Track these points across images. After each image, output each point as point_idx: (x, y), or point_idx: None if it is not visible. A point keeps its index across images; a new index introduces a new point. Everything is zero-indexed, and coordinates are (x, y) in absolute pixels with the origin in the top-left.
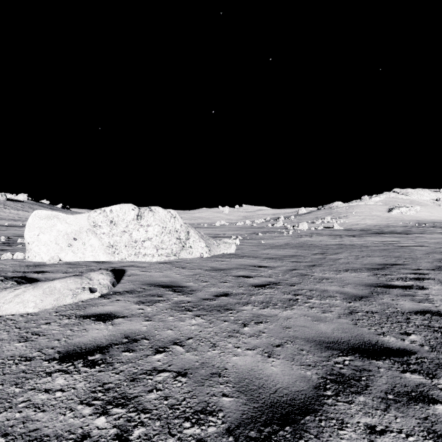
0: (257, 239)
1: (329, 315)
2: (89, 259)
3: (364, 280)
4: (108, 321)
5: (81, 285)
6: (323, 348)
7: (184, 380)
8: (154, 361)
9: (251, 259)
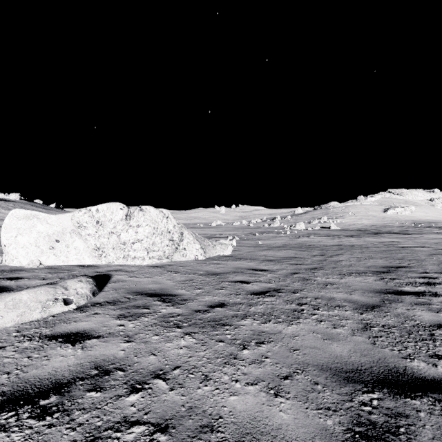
0: (254, 240)
1: (342, 331)
2: (73, 262)
3: (372, 286)
4: (79, 343)
5: (53, 296)
6: (342, 380)
7: (164, 440)
8: (126, 406)
9: (249, 261)
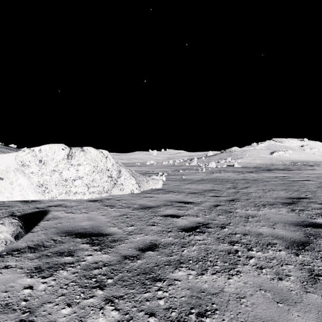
0: (179, 175)
1: (290, 284)
2: (17, 198)
3: (288, 218)
4: None
5: None
6: None
7: None
8: None
9: (176, 194)
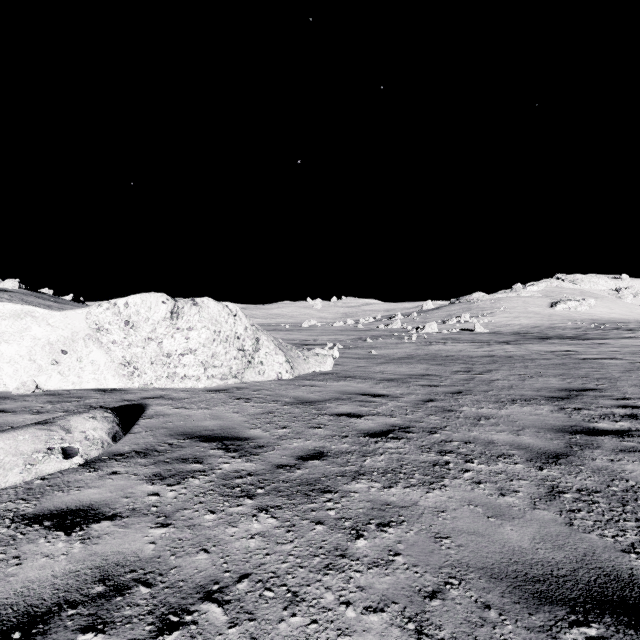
0: (365, 349)
1: (514, 500)
2: (89, 385)
3: (549, 420)
4: (78, 530)
5: (45, 444)
6: (530, 598)
7: None
8: None
9: (359, 381)
